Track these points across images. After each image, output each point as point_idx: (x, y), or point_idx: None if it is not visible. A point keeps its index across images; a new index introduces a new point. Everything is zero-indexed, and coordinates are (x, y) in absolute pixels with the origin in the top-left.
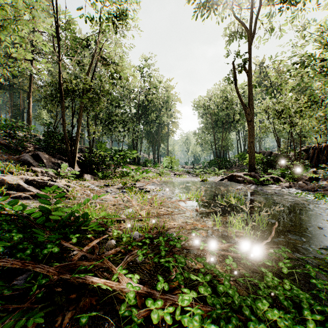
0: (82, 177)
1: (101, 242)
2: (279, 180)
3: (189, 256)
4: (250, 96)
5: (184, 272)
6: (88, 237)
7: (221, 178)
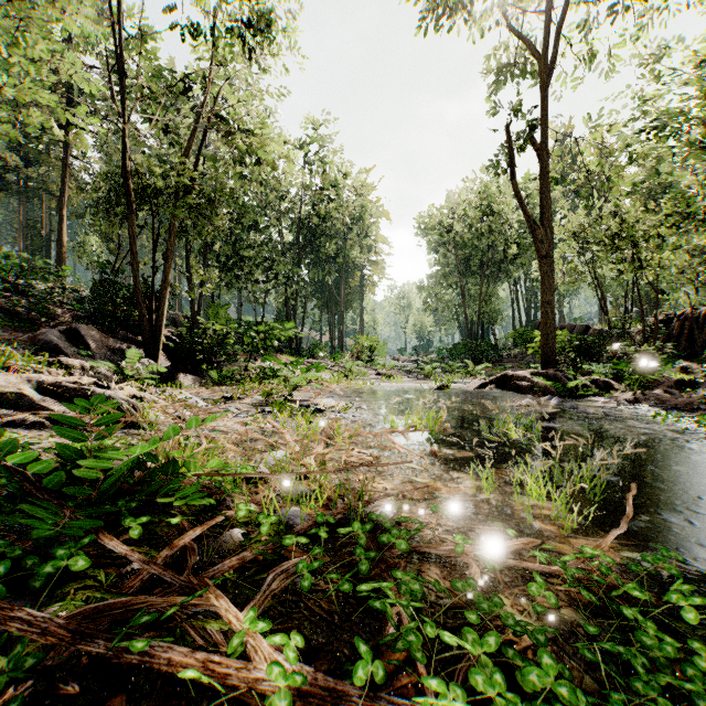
0: (174, 379)
1: (206, 535)
2: (609, 387)
3: (429, 571)
4: (545, 200)
5: (419, 619)
6: (173, 523)
7: (481, 381)
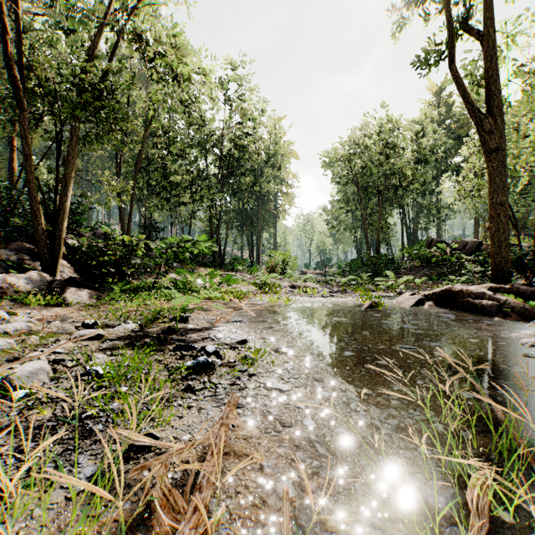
0: (61, 294)
1: None
2: None
3: None
4: (495, 83)
5: None
6: None
7: (417, 297)
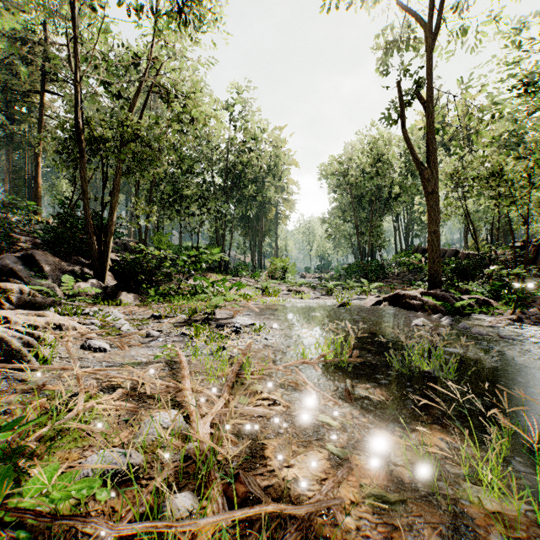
0: (116, 297)
1: None
2: (488, 305)
3: None
4: (431, 145)
5: None
6: None
7: (377, 299)
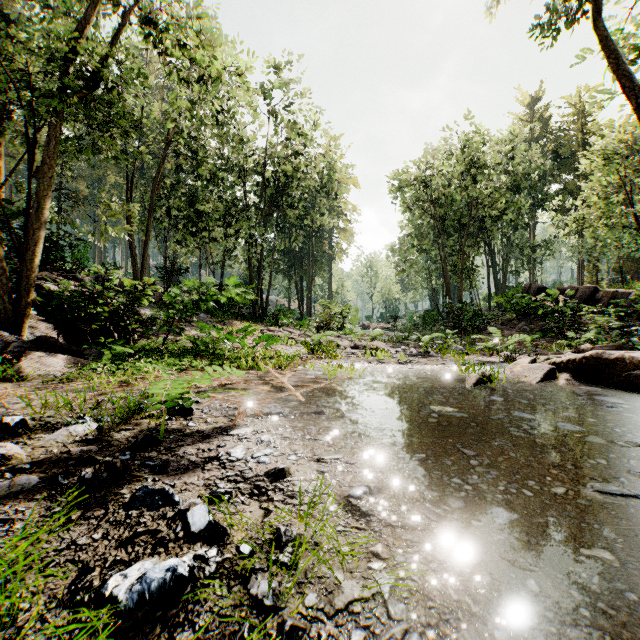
0: (18, 363)
1: None
2: None
3: None
4: None
5: None
6: None
7: (545, 367)
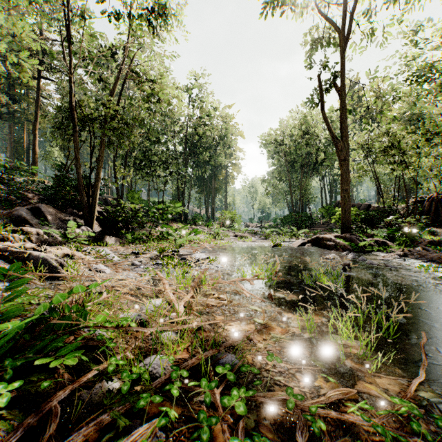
0: (102, 240)
1: (82, 386)
2: (385, 245)
3: (264, 421)
4: (343, 124)
5: None
6: (41, 388)
7: (302, 241)
